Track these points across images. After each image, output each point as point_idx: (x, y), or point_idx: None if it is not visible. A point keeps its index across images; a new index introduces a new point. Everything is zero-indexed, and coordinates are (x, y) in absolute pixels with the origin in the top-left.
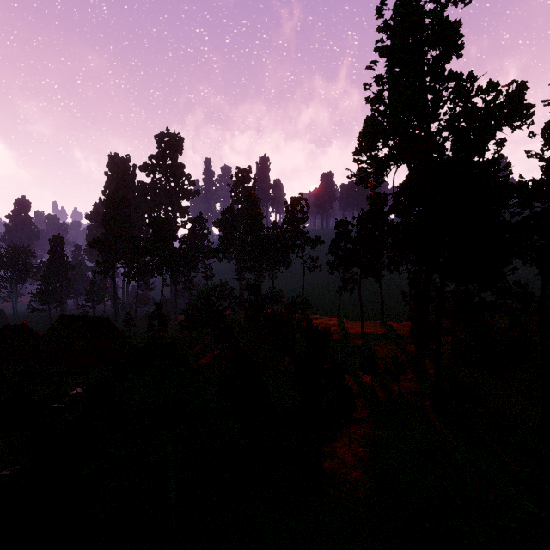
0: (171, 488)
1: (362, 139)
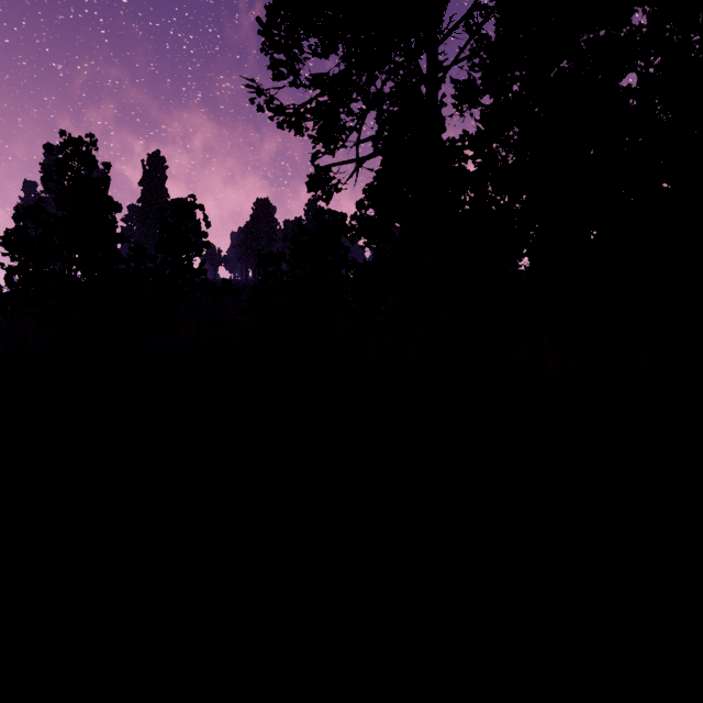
0: None
1: None
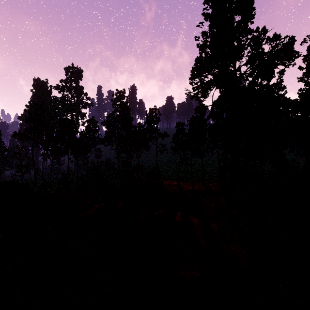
0: None
1: (195, 69)
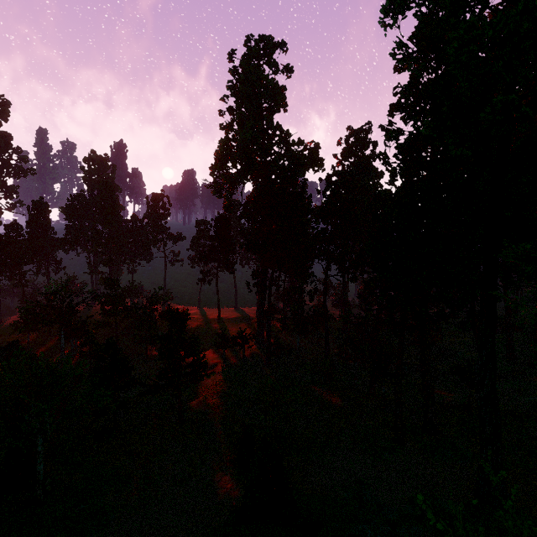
0: (39, 462)
1: (217, 158)
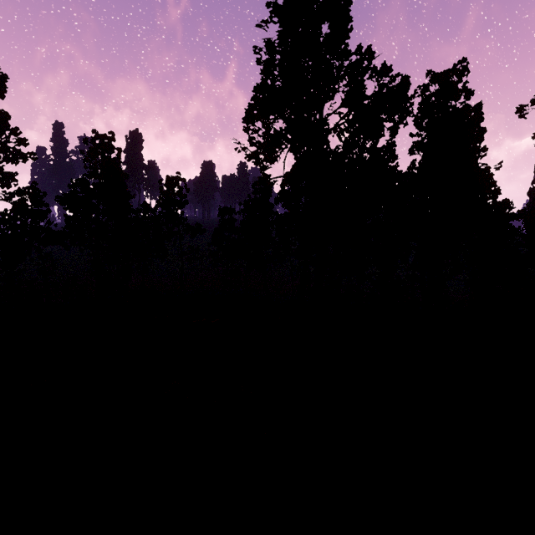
0: None
1: (253, 104)
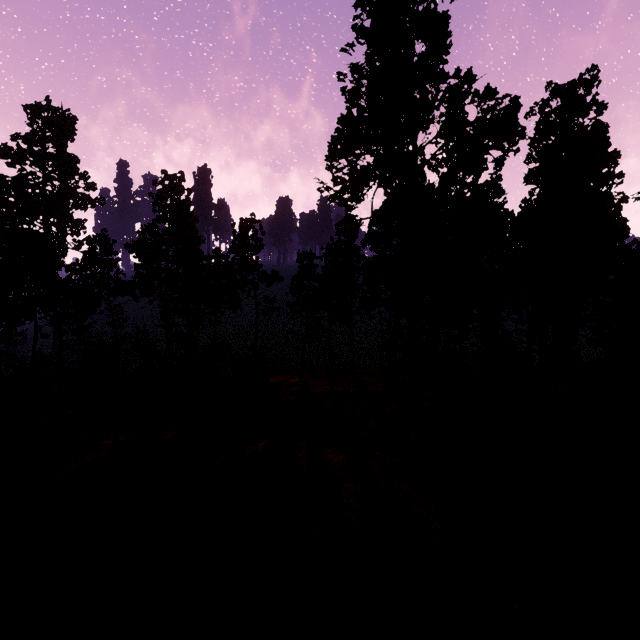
0: None
1: (337, 140)
